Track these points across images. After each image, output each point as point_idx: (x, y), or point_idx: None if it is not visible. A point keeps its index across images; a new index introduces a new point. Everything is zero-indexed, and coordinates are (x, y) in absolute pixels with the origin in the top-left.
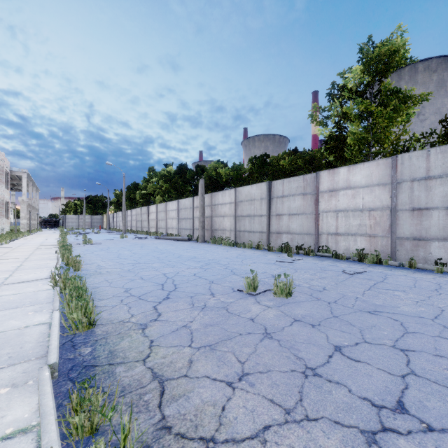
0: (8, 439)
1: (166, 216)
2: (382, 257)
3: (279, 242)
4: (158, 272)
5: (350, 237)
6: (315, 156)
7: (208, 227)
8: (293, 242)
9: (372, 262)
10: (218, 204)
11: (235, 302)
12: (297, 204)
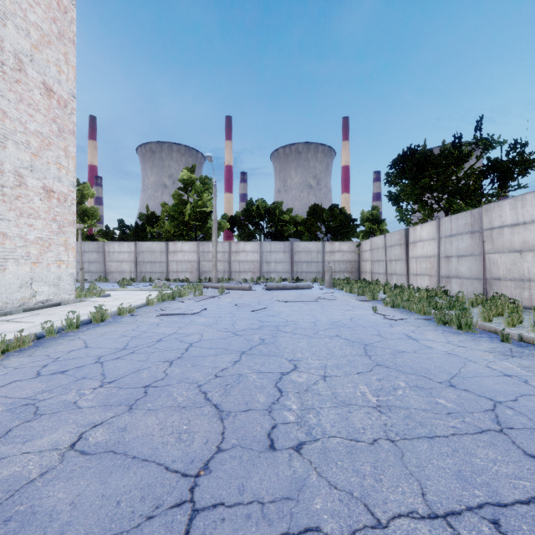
0: None
1: None
2: None
3: None
4: None
5: None
6: None
7: None
8: None
9: None
10: None
11: None
12: None
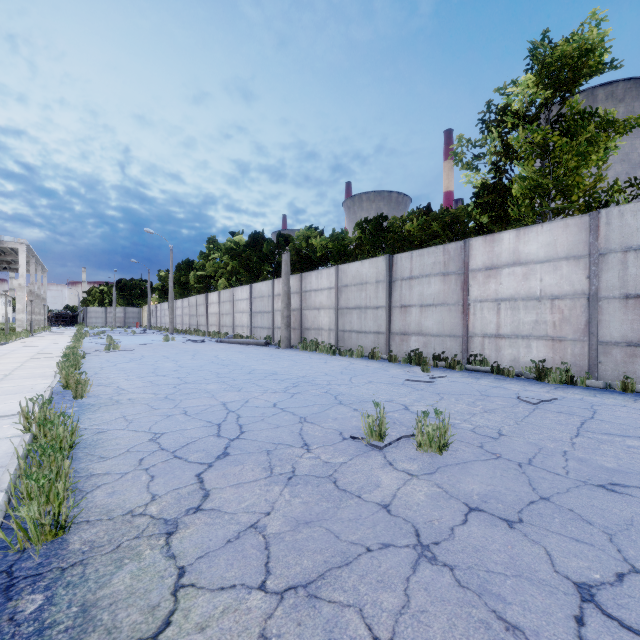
0: None
1: (233, 309)
2: (574, 373)
3: (405, 348)
4: (214, 400)
5: (520, 341)
6: (459, 216)
7: (295, 325)
8: (428, 348)
9: (560, 381)
10: (310, 289)
11: (348, 464)
12: (433, 289)
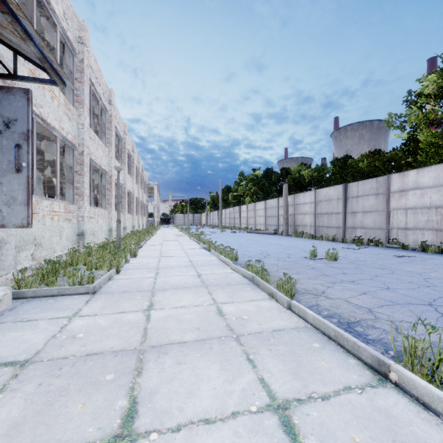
0: (231, 273)
1: (255, 214)
2: None
3: (354, 236)
4: (257, 249)
5: (418, 231)
6: (393, 157)
7: (291, 223)
8: (366, 236)
9: (434, 252)
10: (299, 203)
11: (301, 261)
12: (370, 202)
